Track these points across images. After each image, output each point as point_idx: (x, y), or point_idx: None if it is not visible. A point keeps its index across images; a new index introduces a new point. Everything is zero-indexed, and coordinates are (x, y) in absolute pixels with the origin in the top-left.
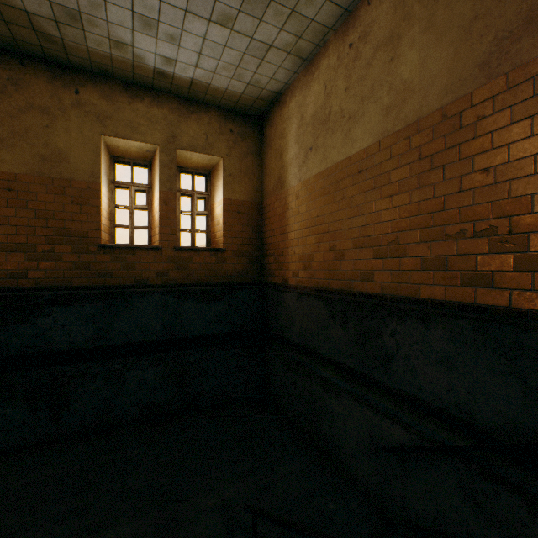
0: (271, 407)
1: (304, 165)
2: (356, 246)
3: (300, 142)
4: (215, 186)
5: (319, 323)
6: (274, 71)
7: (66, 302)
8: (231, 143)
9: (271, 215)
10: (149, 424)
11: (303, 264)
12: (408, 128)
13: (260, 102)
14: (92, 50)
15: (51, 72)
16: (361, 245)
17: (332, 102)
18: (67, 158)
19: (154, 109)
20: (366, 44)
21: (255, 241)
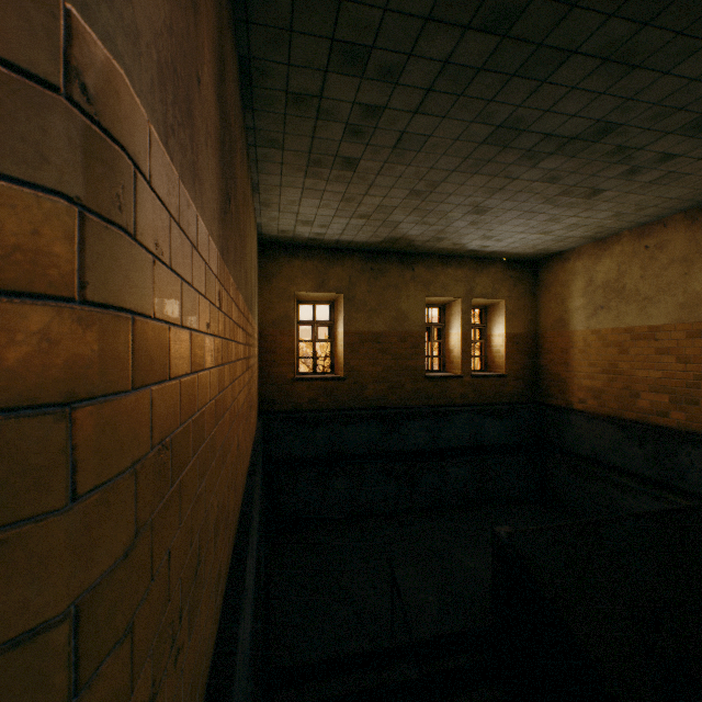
0: (555, 506)
1: (593, 317)
2: (651, 391)
3: (588, 298)
4: (493, 320)
5: (614, 442)
6: (565, 244)
7: (415, 417)
8: (511, 286)
9: (549, 347)
10: (465, 507)
11: (592, 394)
12: (700, 324)
13: (540, 255)
14: (434, 247)
15: (399, 259)
16: (657, 391)
17: (626, 281)
18: (407, 316)
19: (457, 271)
20: (661, 253)
21: (530, 366)
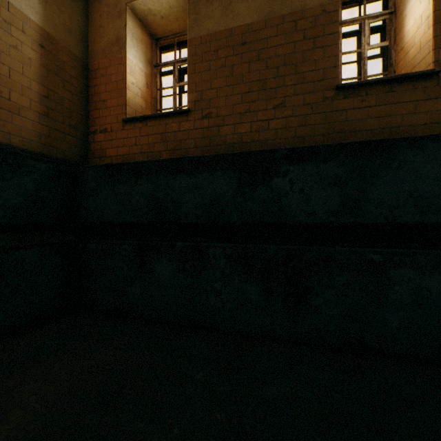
0: None
1: None
2: None
3: None
4: None
5: None
6: None
7: (304, 158)
8: None
9: None
10: None
11: None
12: None
13: None
14: None
15: None
16: None
17: None
18: None
19: None
20: None
21: None
